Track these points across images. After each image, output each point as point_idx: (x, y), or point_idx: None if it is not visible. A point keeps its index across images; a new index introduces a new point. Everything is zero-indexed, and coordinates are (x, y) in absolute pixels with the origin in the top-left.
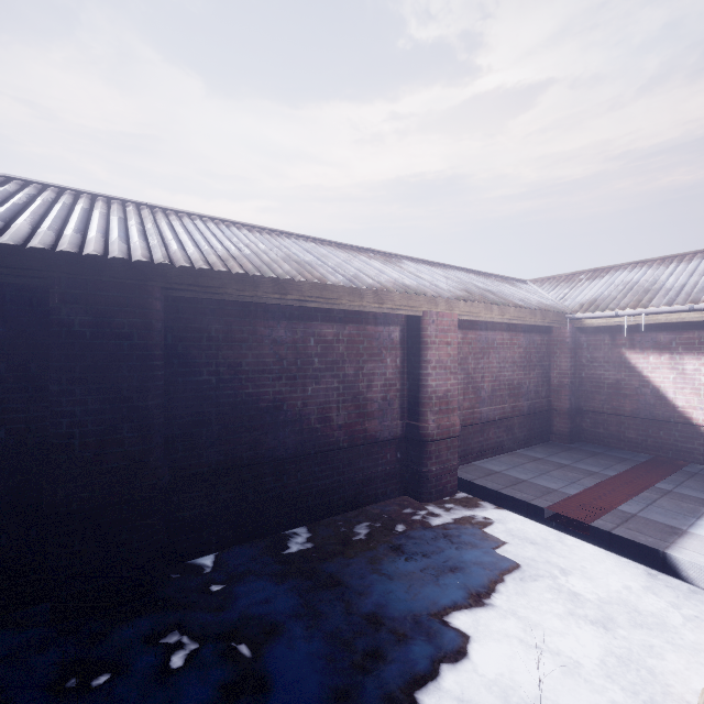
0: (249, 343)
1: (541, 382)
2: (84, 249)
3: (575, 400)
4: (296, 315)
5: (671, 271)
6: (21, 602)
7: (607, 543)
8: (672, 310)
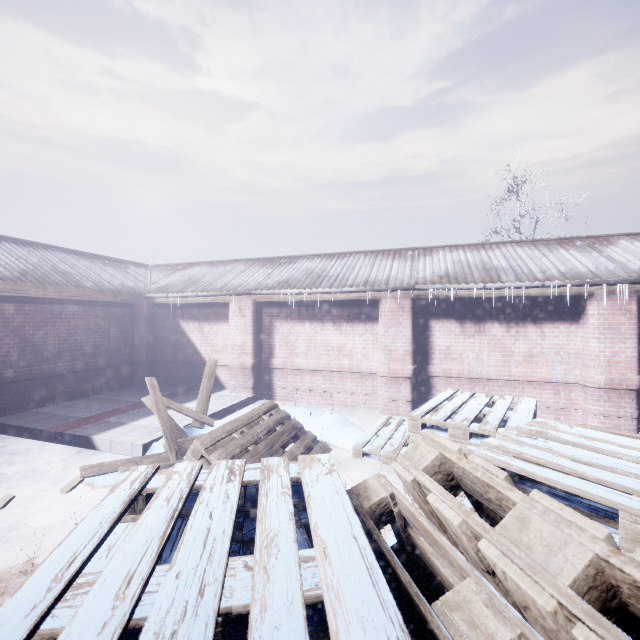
0: None
1: (124, 343)
2: None
3: (153, 355)
4: None
5: (215, 270)
6: None
7: (70, 441)
8: (190, 295)
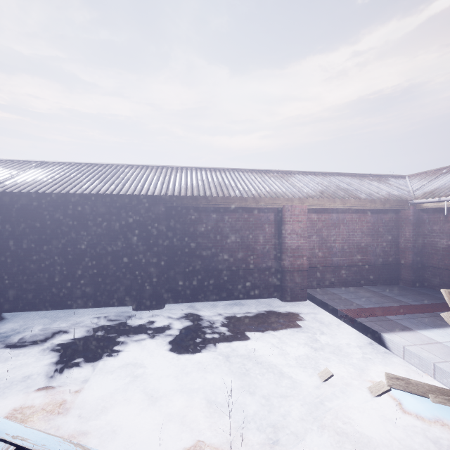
0: (197, 222)
1: (390, 245)
2: (141, 193)
3: (418, 258)
4: (218, 210)
5: None
6: (126, 303)
7: (360, 328)
8: None
